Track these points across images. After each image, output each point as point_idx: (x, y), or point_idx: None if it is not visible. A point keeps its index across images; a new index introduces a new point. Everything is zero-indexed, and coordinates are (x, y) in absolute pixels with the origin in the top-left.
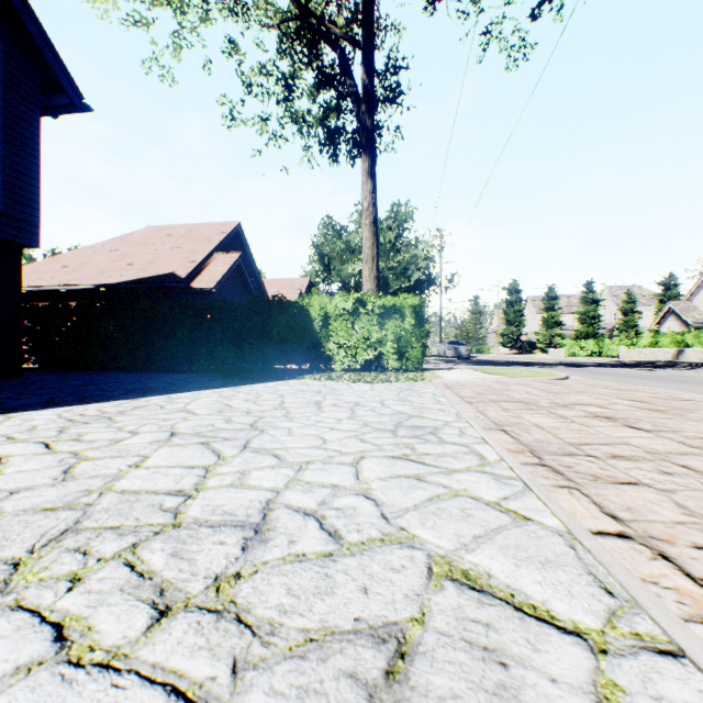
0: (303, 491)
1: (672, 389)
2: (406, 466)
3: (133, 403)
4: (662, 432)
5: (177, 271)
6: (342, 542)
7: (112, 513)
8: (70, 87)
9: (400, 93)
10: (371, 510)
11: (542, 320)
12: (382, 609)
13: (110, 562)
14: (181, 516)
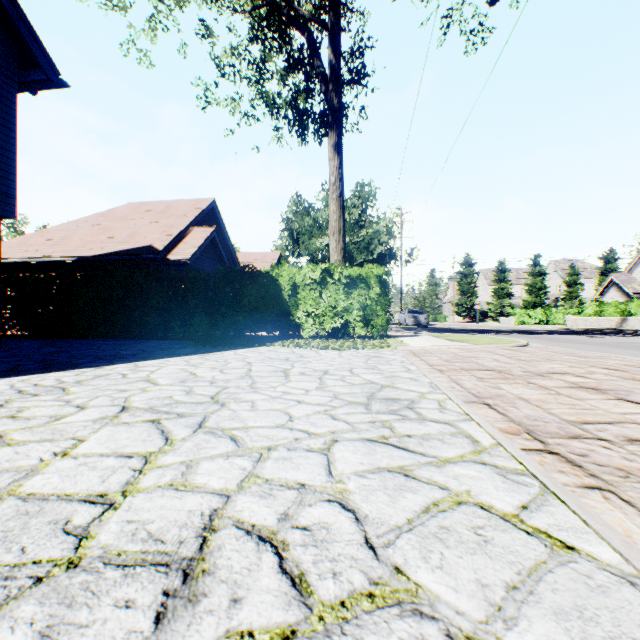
0: (261, 495)
1: (637, 356)
2: (388, 453)
3: (96, 372)
4: None
5: (154, 244)
6: (310, 601)
7: None
8: (46, 63)
9: (365, 75)
10: (351, 530)
11: (493, 291)
12: None
13: None
14: (86, 544)
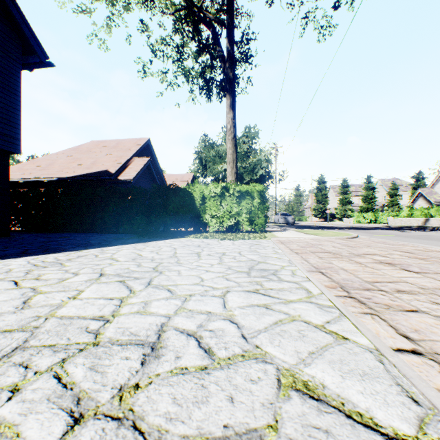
0: (187, 317)
1: (426, 244)
2: (258, 298)
3: (78, 253)
4: (427, 273)
5: (109, 169)
6: (214, 357)
7: (51, 334)
8: (40, 51)
9: (250, 56)
10: (235, 331)
11: (339, 200)
12: (245, 416)
13: (43, 375)
14: (100, 337)
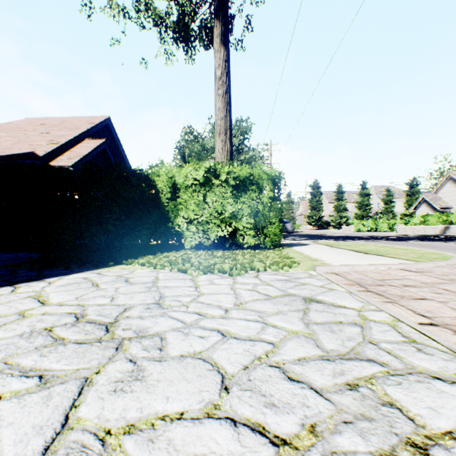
0: None
1: None
2: None
3: None
4: None
5: (37, 151)
6: None
7: None
8: None
9: None
10: None
11: (334, 207)
12: None
13: None
14: None
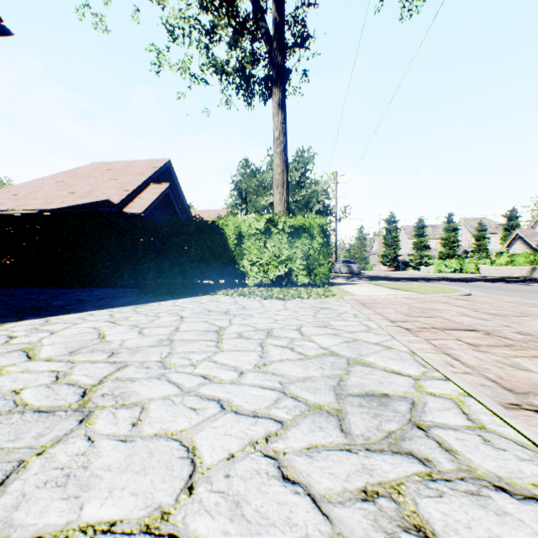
0: None
1: None
2: None
3: None
4: None
5: (111, 198)
6: None
7: None
8: None
9: (307, 37)
10: None
11: (413, 244)
12: None
13: None
14: None
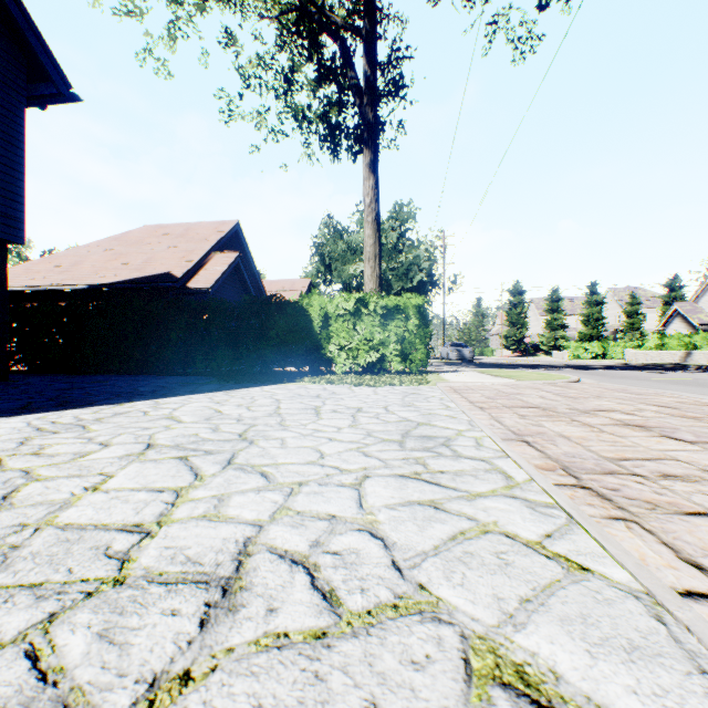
0: (293, 525)
1: (695, 393)
2: (419, 488)
3: (115, 409)
4: None
5: (173, 271)
6: (340, 610)
7: (40, 561)
8: (57, 75)
9: (403, 86)
10: (379, 555)
11: (545, 322)
12: None
13: (5, 651)
14: (129, 566)
